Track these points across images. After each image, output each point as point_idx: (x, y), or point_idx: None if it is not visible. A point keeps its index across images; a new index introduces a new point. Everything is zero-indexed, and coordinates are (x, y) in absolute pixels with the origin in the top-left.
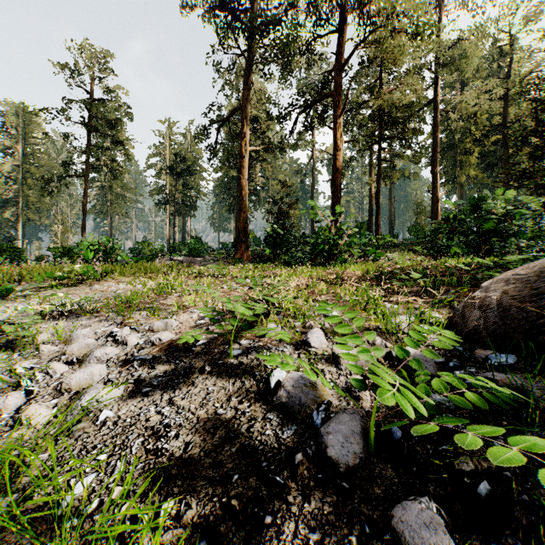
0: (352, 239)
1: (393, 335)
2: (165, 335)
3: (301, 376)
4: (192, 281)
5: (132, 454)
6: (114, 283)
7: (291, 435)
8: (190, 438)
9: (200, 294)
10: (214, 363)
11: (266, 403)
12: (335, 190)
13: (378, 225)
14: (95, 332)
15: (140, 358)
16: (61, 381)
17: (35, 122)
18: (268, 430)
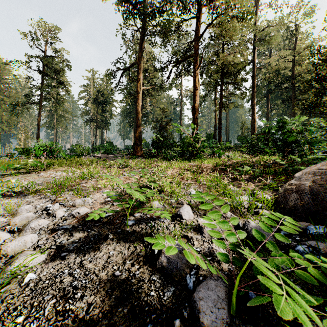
0: (205, 144)
1: (238, 210)
2: (82, 209)
3: (176, 244)
4: (105, 170)
5: (44, 315)
6: (54, 171)
7: (170, 296)
8: (92, 298)
9: (109, 179)
10: (115, 231)
11: (152, 265)
12: (195, 114)
13: (220, 135)
14: (35, 207)
15: (63, 228)
16: (1, 248)
17: (7, 69)
18: (153, 291)
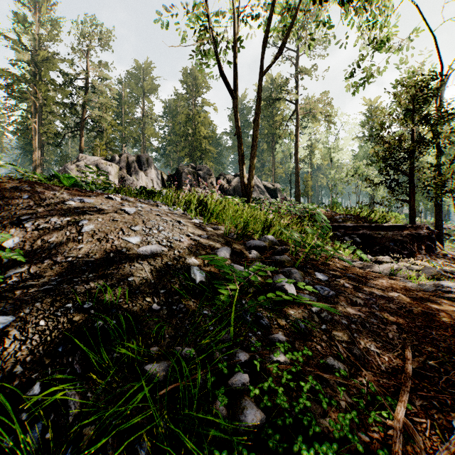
0: None
1: None
2: None
3: None
4: None
5: None
6: None
7: None
8: None
9: None
10: None
11: None
12: None
13: None
14: None
15: None
16: None
17: None
18: None
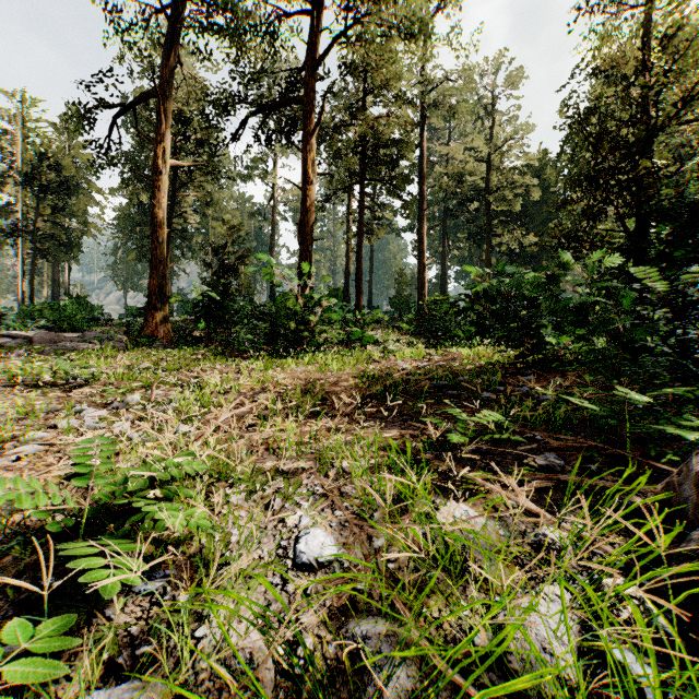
0: (332, 315)
1: None
2: None
3: None
4: None
5: None
6: None
7: None
8: None
9: None
10: None
11: None
12: (305, 240)
13: (360, 294)
14: None
15: None
16: None
17: None
18: None
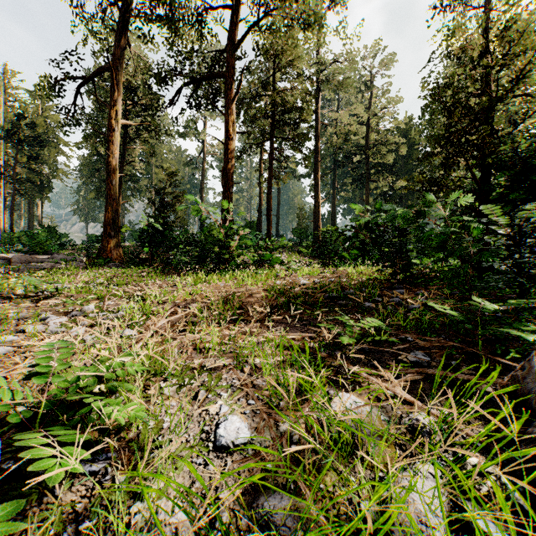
0: (248, 242)
1: None
2: None
3: None
4: None
5: None
6: None
7: None
8: None
9: None
10: None
11: None
12: (227, 183)
13: (270, 225)
14: None
15: None
16: None
17: None
18: None
